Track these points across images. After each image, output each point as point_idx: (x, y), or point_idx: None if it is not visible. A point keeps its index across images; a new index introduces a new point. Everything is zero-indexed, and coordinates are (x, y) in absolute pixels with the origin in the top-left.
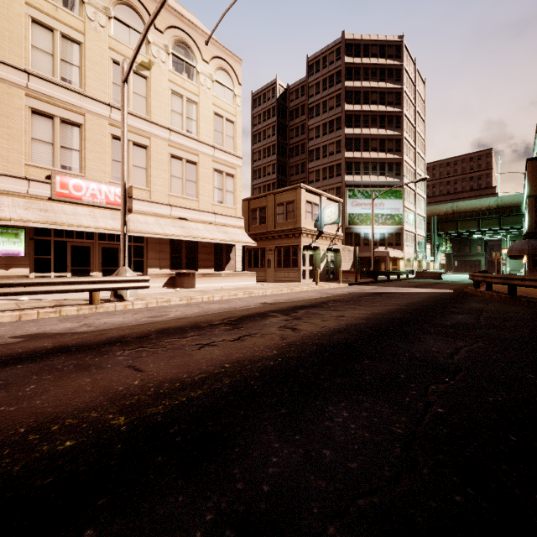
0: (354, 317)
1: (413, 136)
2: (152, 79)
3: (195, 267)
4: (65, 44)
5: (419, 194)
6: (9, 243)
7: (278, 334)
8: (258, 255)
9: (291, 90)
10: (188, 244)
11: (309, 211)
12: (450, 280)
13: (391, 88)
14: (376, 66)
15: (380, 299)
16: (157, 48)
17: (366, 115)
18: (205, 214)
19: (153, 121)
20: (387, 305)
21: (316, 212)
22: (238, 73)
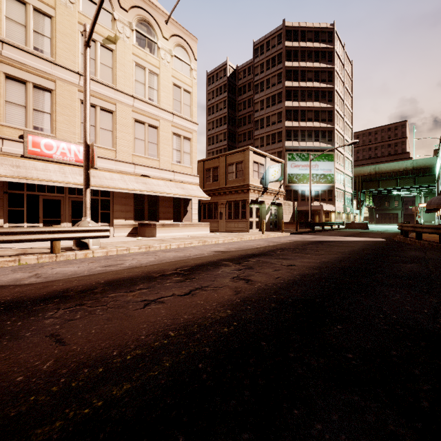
0: (305, 266)
1: (342, 108)
2: (117, 52)
3: (156, 218)
4: (37, 17)
5: (347, 157)
6: None
7: (231, 286)
8: (211, 208)
9: (239, 70)
10: (150, 198)
11: (255, 170)
12: (376, 230)
13: (324, 68)
14: (311, 49)
15: (323, 247)
16: (122, 24)
17: (303, 90)
18: (165, 172)
19: (119, 89)
20: (332, 254)
21: (262, 171)
22: (194, 50)
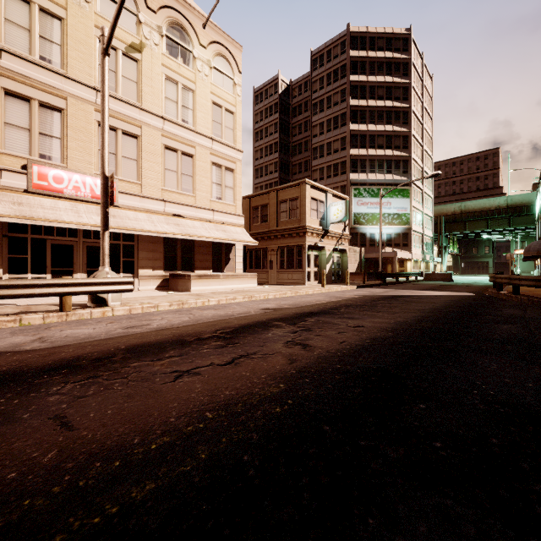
0: (376, 328)
1: (420, 133)
2: (143, 62)
3: (192, 268)
4: (43, 19)
5: (426, 193)
6: None
7: (284, 354)
8: (259, 256)
9: (294, 86)
10: (183, 243)
11: (314, 209)
12: (462, 282)
13: (398, 83)
14: (382, 60)
15: (397, 303)
16: (149, 29)
17: (372, 110)
18: (203, 211)
19: (145, 108)
20: (409, 312)
21: (322, 210)
22: (238, 60)
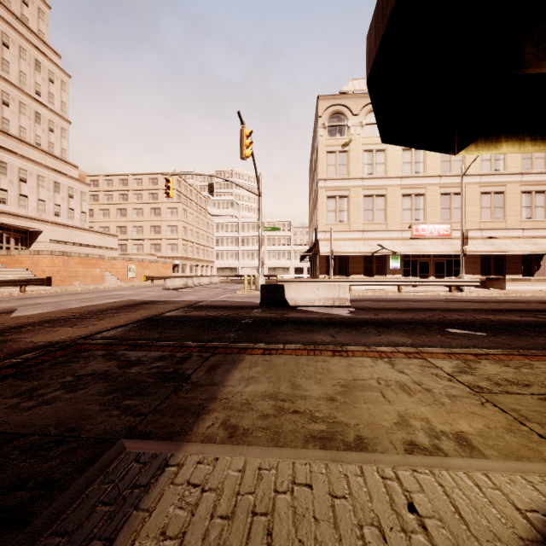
0: None
1: None
2: None
3: (502, 273)
4: (416, 153)
5: None
6: (394, 263)
7: None
8: None
9: None
10: (495, 256)
11: None
12: None
13: None
14: None
15: None
16: None
17: None
18: (512, 231)
19: (468, 174)
20: None
21: None
22: None
